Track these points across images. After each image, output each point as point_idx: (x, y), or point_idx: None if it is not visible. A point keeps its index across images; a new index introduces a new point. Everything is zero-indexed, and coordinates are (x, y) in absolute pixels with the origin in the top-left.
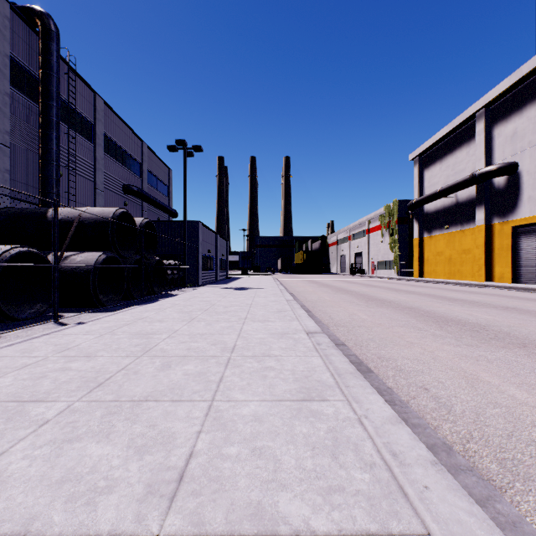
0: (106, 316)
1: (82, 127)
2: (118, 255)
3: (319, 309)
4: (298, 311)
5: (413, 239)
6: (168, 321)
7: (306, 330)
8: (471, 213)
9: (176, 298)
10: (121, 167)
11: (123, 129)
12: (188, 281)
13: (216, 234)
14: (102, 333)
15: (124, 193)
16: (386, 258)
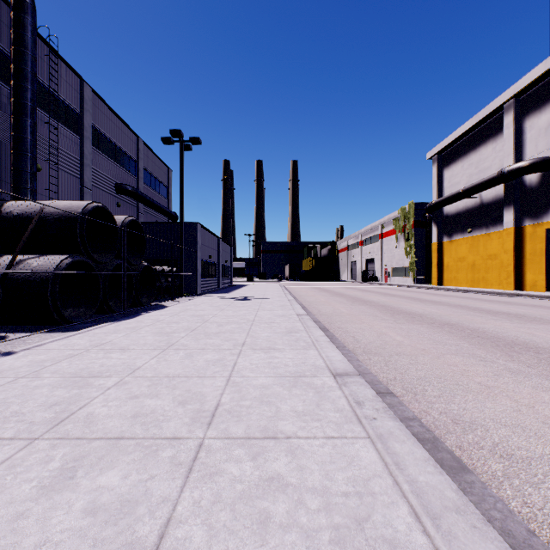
0: (54, 341)
1: (66, 117)
2: (90, 259)
3: (338, 326)
4: (314, 331)
5: (430, 244)
6: (134, 349)
7: (330, 368)
8: (497, 215)
9: (163, 312)
10: (114, 164)
11: (116, 122)
12: (185, 290)
13: (218, 238)
14: (19, 375)
15: (117, 193)
16: (401, 264)
